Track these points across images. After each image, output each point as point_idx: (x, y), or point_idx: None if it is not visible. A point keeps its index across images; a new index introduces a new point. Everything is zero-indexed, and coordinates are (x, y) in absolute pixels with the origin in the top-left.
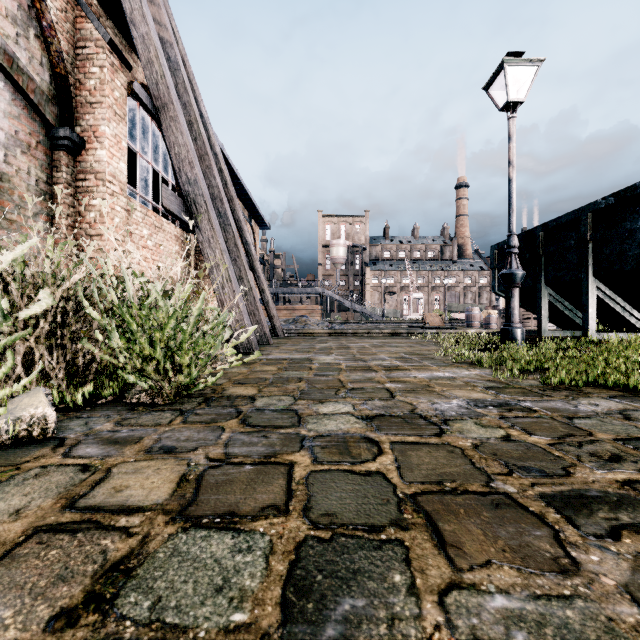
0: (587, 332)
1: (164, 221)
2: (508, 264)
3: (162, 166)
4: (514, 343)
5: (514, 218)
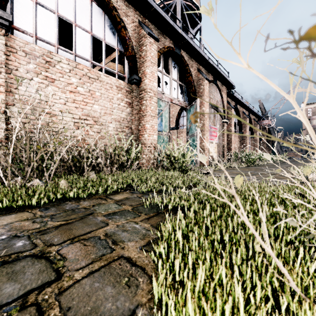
0: None
1: None
2: None
3: None
4: None
5: None
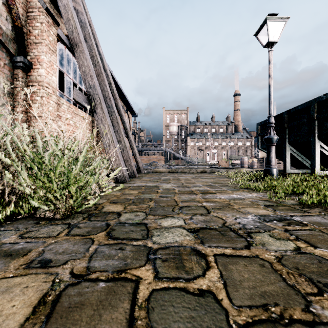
0: (314, 171)
1: (79, 110)
2: (268, 132)
3: (78, 81)
4: (272, 177)
5: (272, 107)
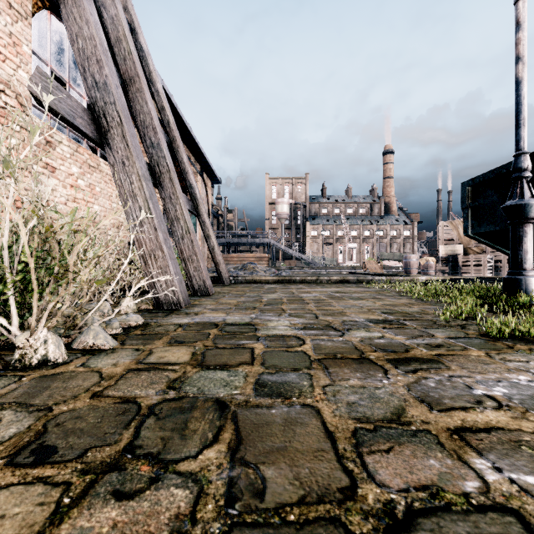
0: None
1: (101, 161)
2: (518, 192)
3: None
4: (531, 298)
5: (525, 131)
